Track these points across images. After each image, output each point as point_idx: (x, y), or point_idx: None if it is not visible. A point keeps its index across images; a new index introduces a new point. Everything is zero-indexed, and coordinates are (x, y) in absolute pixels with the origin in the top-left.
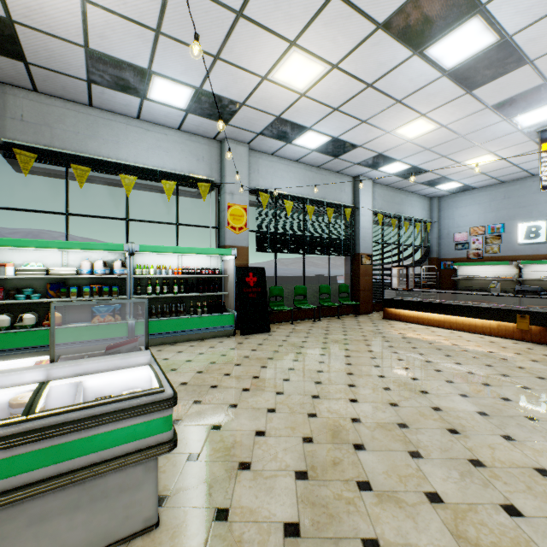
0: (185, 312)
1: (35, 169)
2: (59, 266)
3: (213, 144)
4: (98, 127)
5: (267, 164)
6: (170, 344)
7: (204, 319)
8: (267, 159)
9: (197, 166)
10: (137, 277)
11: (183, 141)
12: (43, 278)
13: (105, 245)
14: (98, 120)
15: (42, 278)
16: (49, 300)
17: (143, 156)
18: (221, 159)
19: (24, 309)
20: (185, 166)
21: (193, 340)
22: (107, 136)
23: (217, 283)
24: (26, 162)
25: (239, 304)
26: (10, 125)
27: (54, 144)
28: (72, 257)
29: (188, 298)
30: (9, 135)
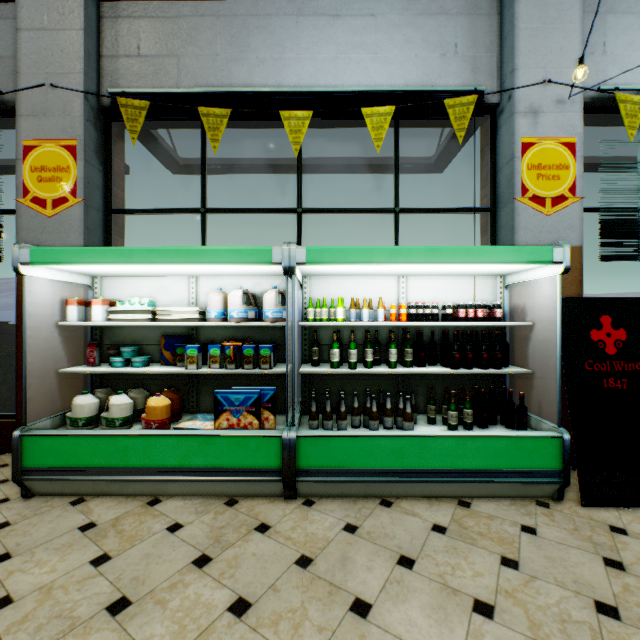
0: (413, 412)
1: (189, 163)
2: (184, 304)
3: (478, 8)
4: (248, 36)
5: (629, 24)
6: (378, 500)
7: (469, 444)
8: (629, 10)
9: (441, 69)
10: (313, 326)
11: (408, 20)
12: (161, 326)
13: (234, 252)
14: (248, 23)
15: (160, 326)
16: (153, 370)
17: (326, 74)
18: (500, 38)
19: (136, 381)
20: (414, 75)
21: (437, 495)
22: (262, 49)
23: (498, 343)
24: (135, 119)
25: (572, 408)
26: (124, 68)
27: (181, 85)
28: (203, 288)
29: (420, 376)
30: (123, 86)
